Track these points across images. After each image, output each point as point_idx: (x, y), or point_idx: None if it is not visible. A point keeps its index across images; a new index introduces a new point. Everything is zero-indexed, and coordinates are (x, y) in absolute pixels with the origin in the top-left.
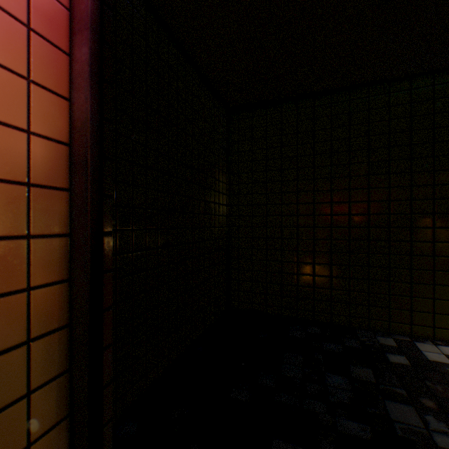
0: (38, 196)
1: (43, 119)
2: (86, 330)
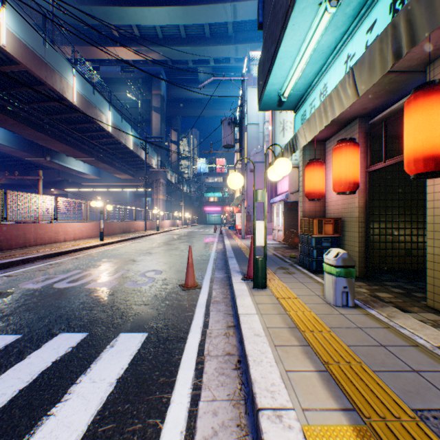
0: (361, 208)
1: (361, 200)
2: (366, 222)
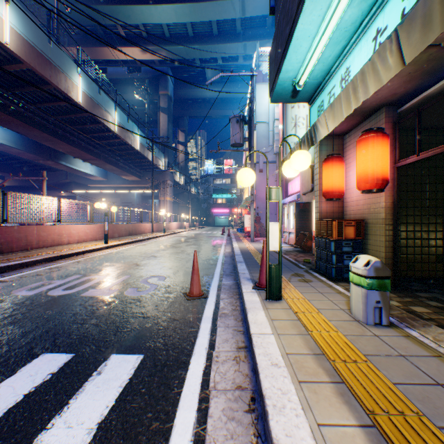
0: (388, 209)
1: (389, 200)
2: (394, 225)
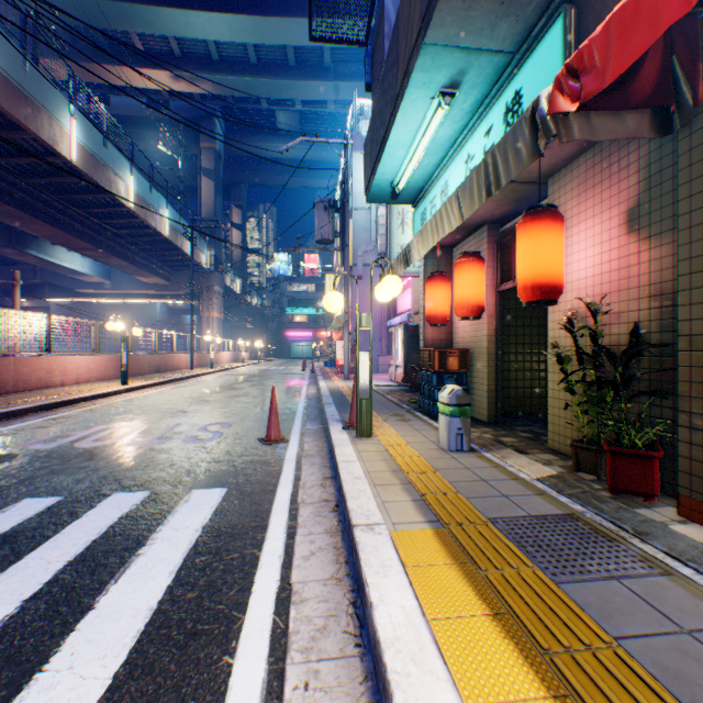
0: (490, 337)
1: (491, 327)
2: (496, 355)
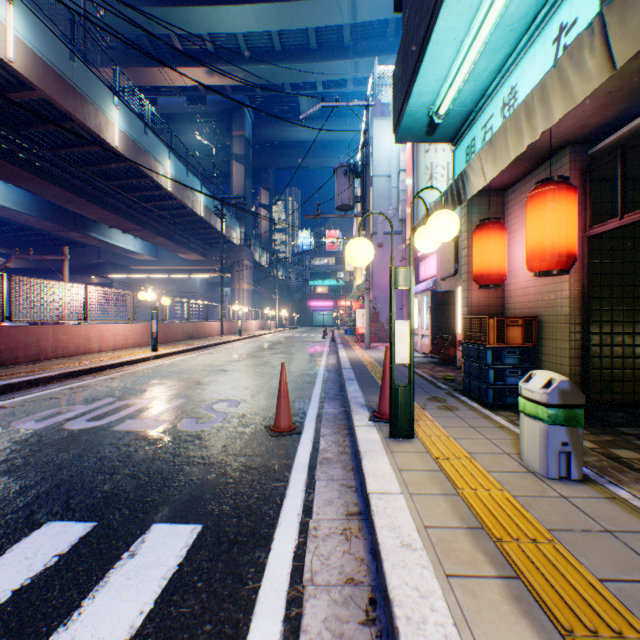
0: (574, 300)
1: (575, 286)
2: (583, 324)
